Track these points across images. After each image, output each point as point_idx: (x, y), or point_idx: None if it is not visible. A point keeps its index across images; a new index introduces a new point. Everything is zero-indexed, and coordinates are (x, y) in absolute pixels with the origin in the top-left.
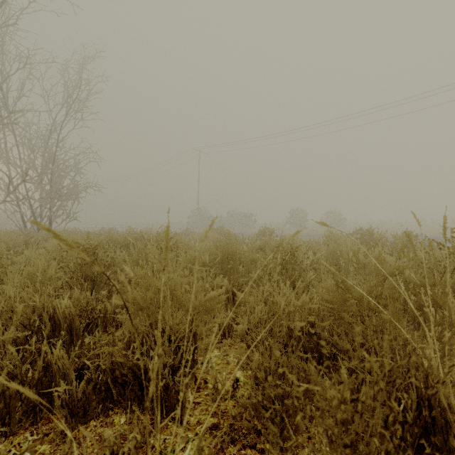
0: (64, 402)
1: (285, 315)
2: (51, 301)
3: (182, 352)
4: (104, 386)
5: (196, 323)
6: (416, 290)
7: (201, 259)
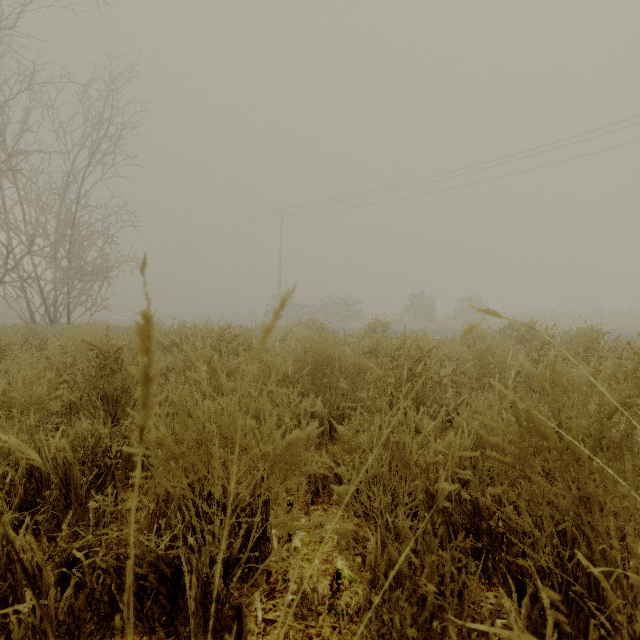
0: (30, 631)
1: (420, 468)
2: (34, 440)
3: (244, 532)
4: (107, 595)
5: (268, 484)
6: (616, 417)
7: (281, 367)
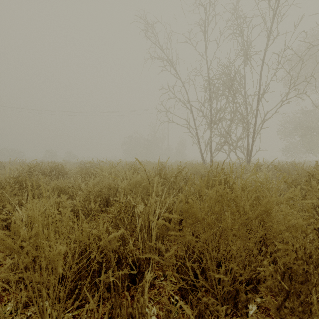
0: None
1: None
2: None
3: None
4: None
5: None
6: None
7: None
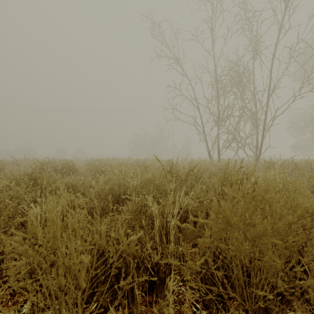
0: None
1: None
2: None
3: None
4: None
5: None
6: None
7: None
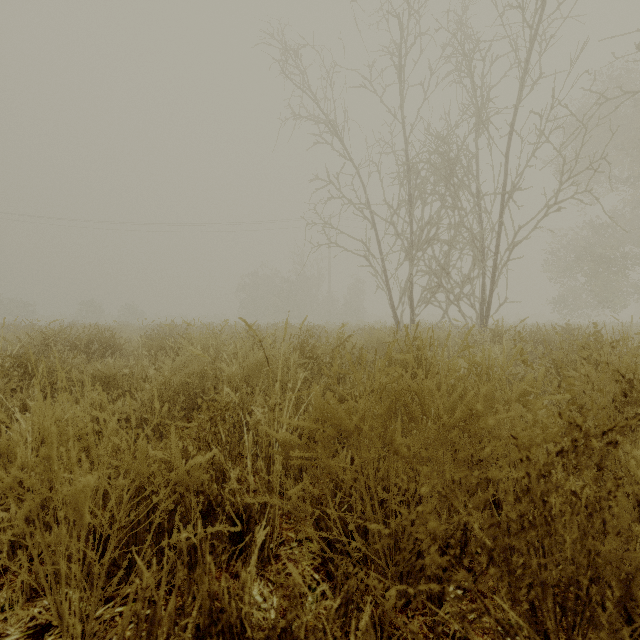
0: None
1: None
2: None
3: None
4: None
5: None
6: None
7: None
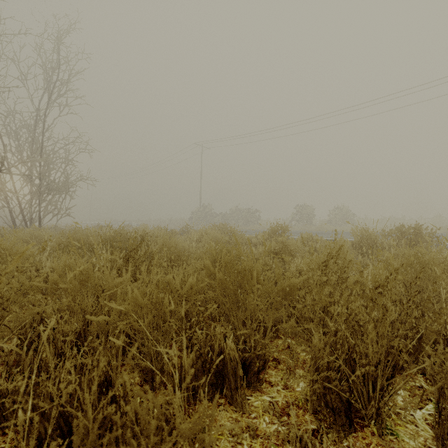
0: None
1: None
2: None
3: None
4: None
5: None
6: None
7: (185, 283)
